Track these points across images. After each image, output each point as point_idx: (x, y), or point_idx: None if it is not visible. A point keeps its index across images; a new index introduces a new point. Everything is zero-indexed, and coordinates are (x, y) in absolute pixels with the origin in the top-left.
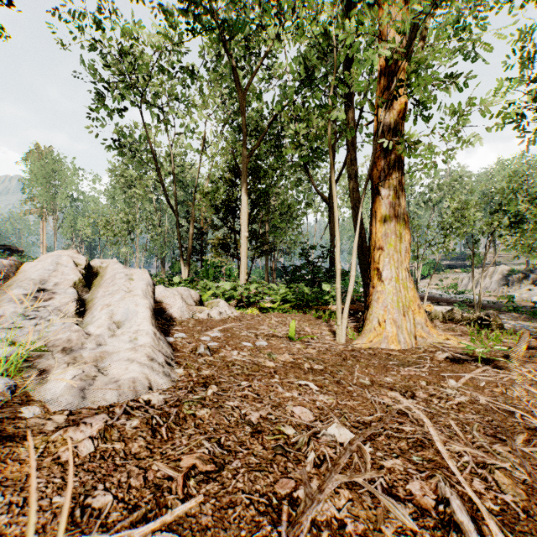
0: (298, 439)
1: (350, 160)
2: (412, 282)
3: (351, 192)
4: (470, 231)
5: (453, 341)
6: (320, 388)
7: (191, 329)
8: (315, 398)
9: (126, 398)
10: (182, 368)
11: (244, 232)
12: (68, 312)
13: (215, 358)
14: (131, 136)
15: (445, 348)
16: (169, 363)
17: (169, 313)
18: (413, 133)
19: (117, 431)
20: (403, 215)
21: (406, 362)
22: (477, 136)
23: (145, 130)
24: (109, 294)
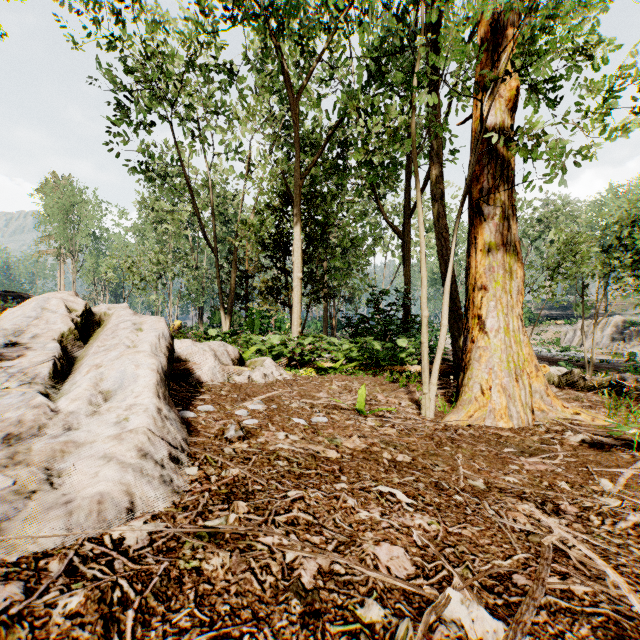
0: (393, 634)
1: (434, 176)
2: (526, 334)
3: (436, 218)
4: (583, 271)
5: (585, 417)
6: (412, 500)
7: (223, 398)
8: (409, 520)
9: (81, 534)
10: (197, 466)
11: (297, 272)
12: (38, 376)
13: (250, 446)
14: (160, 158)
15: (576, 427)
16: (175, 458)
17: (197, 375)
18: (536, 121)
19: (30, 628)
20: (514, 242)
21: (526, 449)
22: (636, 120)
23: (177, 151)
24: (104, 349)
